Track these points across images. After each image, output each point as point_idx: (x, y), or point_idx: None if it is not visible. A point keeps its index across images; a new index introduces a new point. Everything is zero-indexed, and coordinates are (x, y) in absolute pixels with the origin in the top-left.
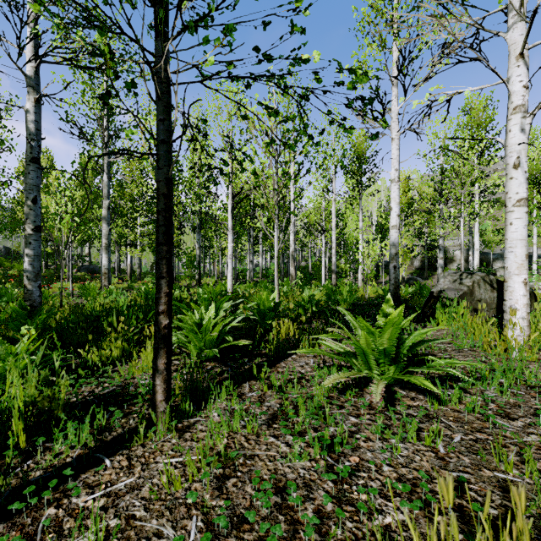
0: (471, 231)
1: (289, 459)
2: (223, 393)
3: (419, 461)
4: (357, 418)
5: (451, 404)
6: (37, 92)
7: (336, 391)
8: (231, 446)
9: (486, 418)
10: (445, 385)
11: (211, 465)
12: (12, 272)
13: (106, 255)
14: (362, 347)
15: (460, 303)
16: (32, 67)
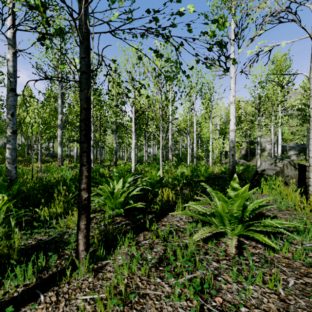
0: (275, 133)
1: (171, 298)
2: (125, 242)
3: (267, 302)
4: (218, 262)
5: (282, 252)
6: (14, 48)
7: (201, 240)
8: (129, 286)
9: (309, 265)
10: (274, 236)
11: (114, 303)
12: None
13: (60, 148)
14: (220, 212)
15: (276, 178)
16: (11, 32)
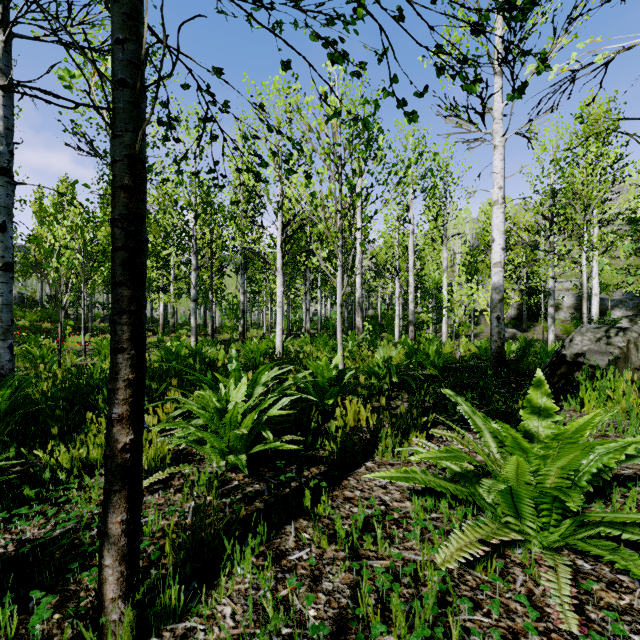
0: None
1: None
2: (245, 561)
3: None
4: None
5: None
6: (7, 77)
7: None
8: None
9: None
10: None
11: None
12: (22, 323)
13: None
14: (514, 486)
15: (616, 374)
16: None
